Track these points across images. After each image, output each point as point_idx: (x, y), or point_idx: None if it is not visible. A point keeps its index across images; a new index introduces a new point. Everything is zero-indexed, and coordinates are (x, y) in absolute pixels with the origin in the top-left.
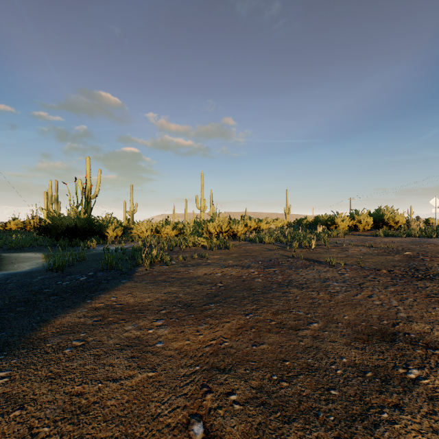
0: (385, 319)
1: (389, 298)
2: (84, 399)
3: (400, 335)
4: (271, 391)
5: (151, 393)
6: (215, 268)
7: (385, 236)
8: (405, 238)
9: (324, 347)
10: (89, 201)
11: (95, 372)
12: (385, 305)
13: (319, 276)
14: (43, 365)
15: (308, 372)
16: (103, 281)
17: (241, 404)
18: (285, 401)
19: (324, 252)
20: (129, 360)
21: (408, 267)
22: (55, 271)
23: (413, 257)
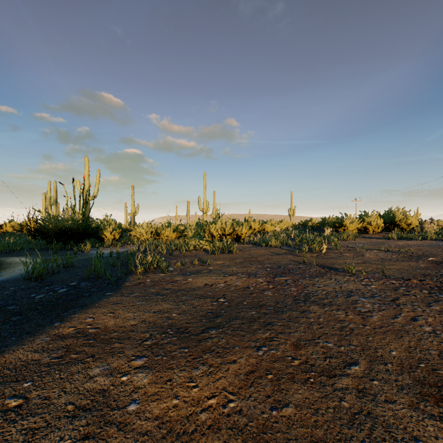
0: None
1: (440, 322)
2: None
3: None
4: None
5: None
6: (218, 277)
7: (399, 239)
8: (420, 241)
9: (381, 414)
10: (87, 202)
11: None
12: (440, 333)
13: (341, 288)
14: None
15: None
16: (84, 294)
17: None
18: None
19: (337, 257)
20: None
21: (441, 277)
22: (33, 281)
23: (440, 263)
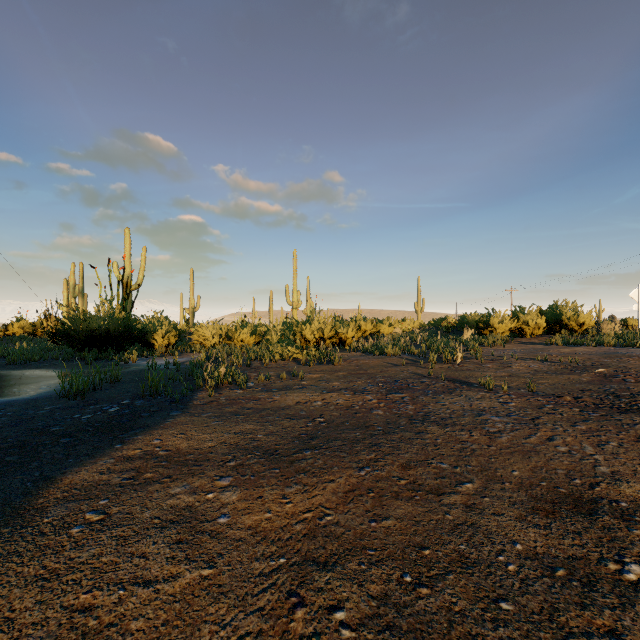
0: (577, 477)
1: (580, 442)
2: (93, 619)
3: (604, 503)
4: (402, 603)
5: (204, 607)
6: (313, 394)
7: (565, 345)
8: (594, 347)
9: (485, 524)
10: (129, 293)
11: (115, 568)
12: (576, 453)
13: (471, 407)
14: (33, 557)
15: (461, 568)
16: (143, 414)
17: (353, 628)
18: (425, 622)
19: (475, 369)
20: (173, 547)
21: (604, 393)
22: (72, 399)
23: (609, 377)
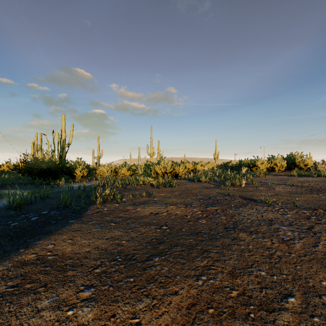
0: None
1: None
2: None
3: None
4: None
5: None
6: (161, 207)
7: (299, 176)
8: (316, 178)
9: None
10: (63, 148)
11: None
12: None
13: (262, 217)
14: None
15: None
16: (52, 221)
17: None
18: None
19: (254, 190)
20: None
21: None
22: (14, 210)
23: None
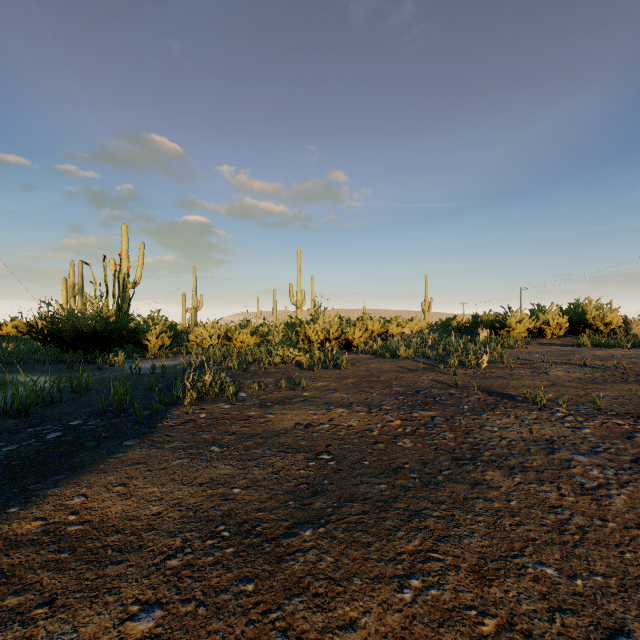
0: None
1: None
2: None
3: None
4: None
5: None
6: (317, 411)
7: (594, 347)
8: (629, 350)
9: None
10: (125, 291)
11: None
12: None
13: (532, 435)
14: None
15: None
16: (88, 443)
17: None
18: None
19: (507, 376)
20: None
21: None
22: (14, 416)
23: None
